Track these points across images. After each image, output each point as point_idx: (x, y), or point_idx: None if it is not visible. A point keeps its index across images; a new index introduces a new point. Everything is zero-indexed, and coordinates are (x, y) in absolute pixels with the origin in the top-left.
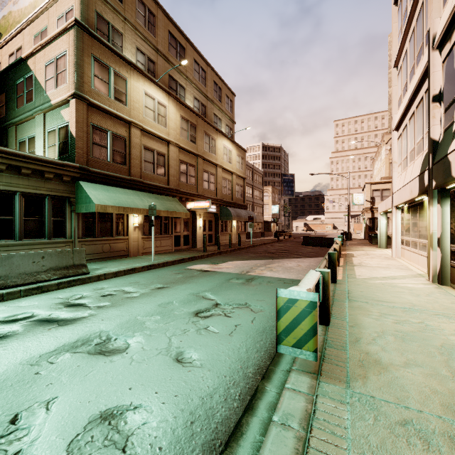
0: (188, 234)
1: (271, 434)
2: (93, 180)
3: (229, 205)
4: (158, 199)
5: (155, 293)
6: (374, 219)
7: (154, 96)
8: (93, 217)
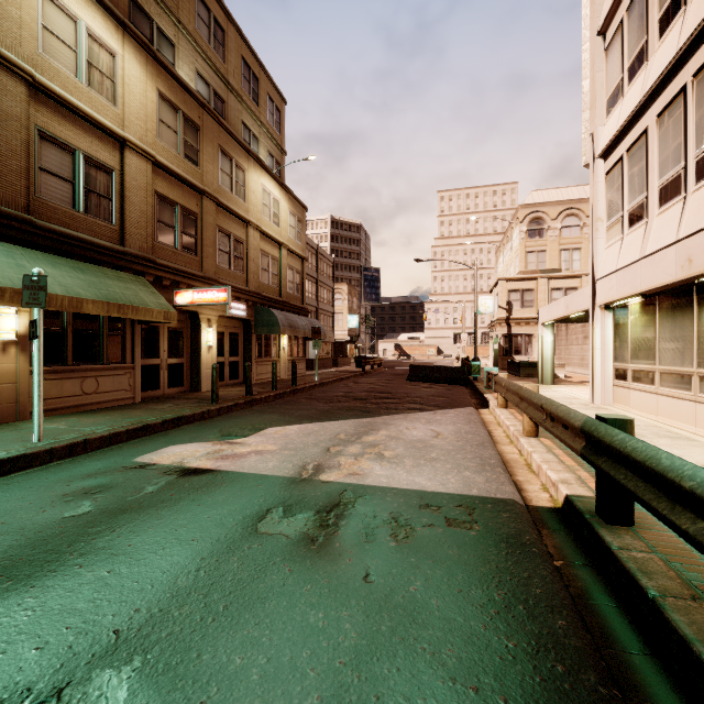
0: (179, 363)
1: None
2: None
3: (274, 306)
4: (85, 272)
5: None
6: (511, 336)
7: (77, 13)
8: None
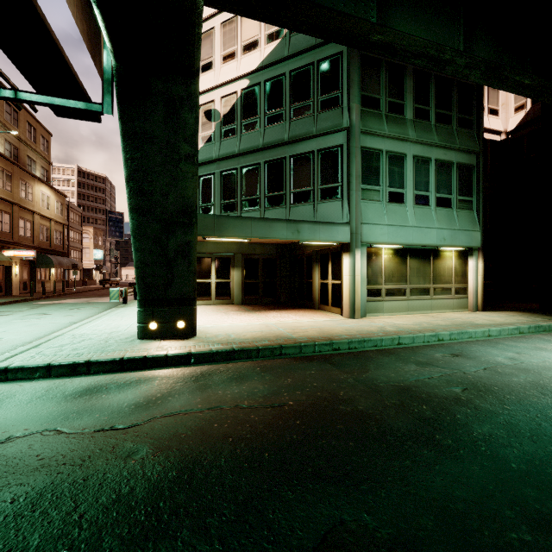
0: (1, 282)
1: (109, 310)
2: None
3: (47, 253)
4: None
5: (34, 309)
6: None
7: None
8: None
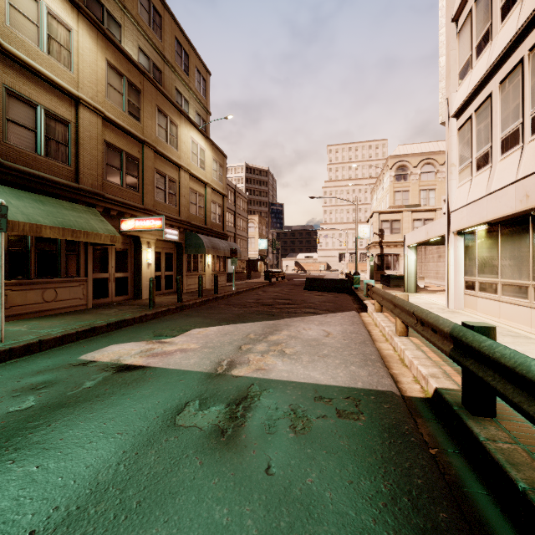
0: (125, 277)
1: None
2: None
3: (200, 232)
4: (45, 204)
5: None
6: (383, 256)
7: None
8: None
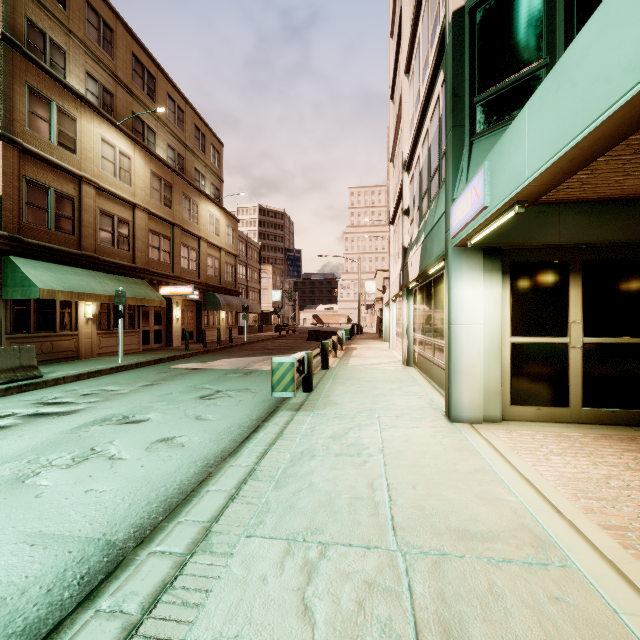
0: (160, 329)
1: (268, 427)
2: (28, 254)
3: (216, 291)
4: (122, 282)
5: (147, 389)
6: None
7: (115, 143)
8: (27, 306)
